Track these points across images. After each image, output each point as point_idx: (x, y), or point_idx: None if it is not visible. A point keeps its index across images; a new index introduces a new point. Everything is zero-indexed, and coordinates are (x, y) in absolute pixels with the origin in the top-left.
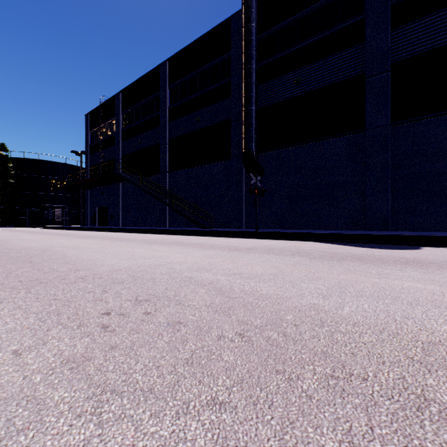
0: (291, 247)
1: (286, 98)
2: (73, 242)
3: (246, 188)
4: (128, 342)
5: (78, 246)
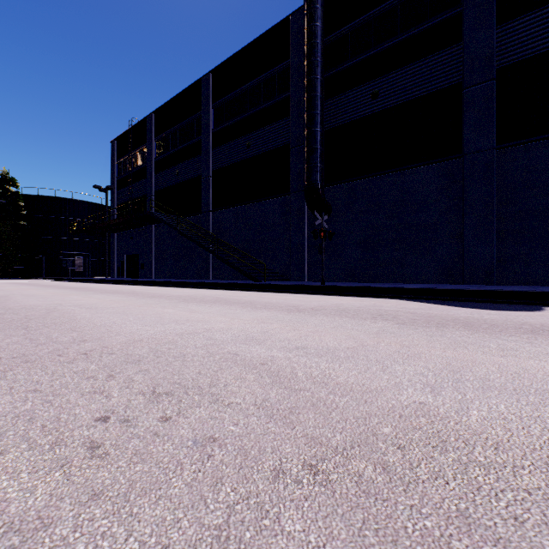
0: (370, 307)
1: (359, 116)
2: (91, 298)
3: (309, 231)
4: (123, 483)
5: (95, 305)
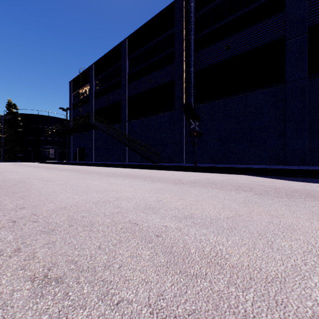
0: (230, 180)
1: (217, 61)
2: (50, 174)
3: (186, 132)
4: None
5: (49, 179)
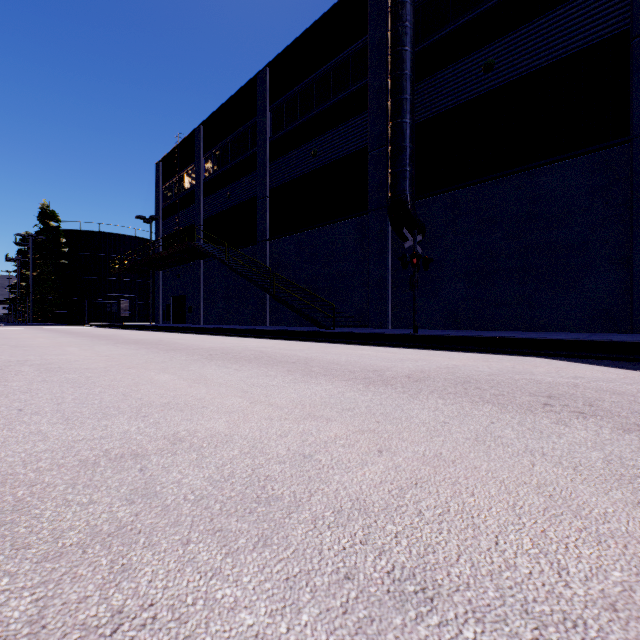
0: (511, 375)
1: (465, 98)
2: (85, 352)
3: (393, 261)
4: None
5: (67, 364)
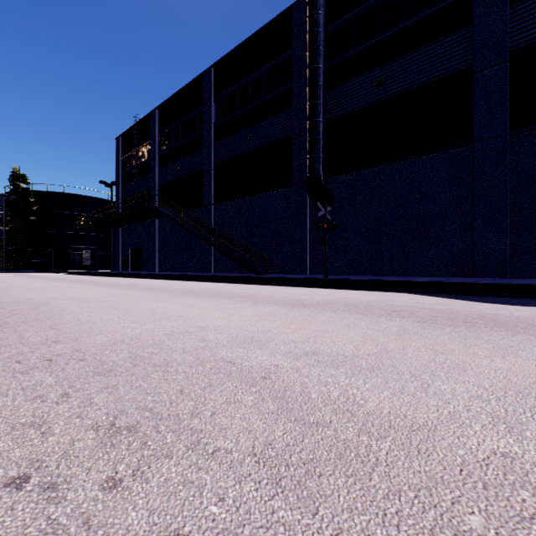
0: (380, 302)
1: (363, 105)
2: (88, 291)
3: (310, 223)
4: None
5: (89, 299)
